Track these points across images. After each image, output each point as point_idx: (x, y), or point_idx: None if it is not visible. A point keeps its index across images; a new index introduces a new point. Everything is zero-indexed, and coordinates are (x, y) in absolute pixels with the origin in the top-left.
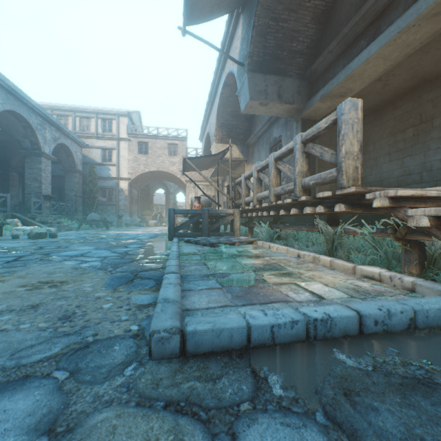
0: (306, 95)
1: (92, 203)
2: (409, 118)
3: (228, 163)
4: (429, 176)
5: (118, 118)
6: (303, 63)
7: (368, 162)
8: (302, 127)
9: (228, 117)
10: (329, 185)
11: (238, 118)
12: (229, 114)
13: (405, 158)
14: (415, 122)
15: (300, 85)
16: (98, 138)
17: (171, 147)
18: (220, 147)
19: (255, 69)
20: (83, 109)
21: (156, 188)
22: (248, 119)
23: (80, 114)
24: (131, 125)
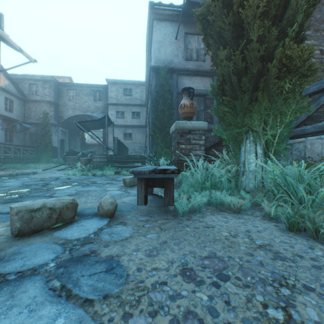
0: None
1: None
2: None
3: None
4: None
5: None
6: None
7: None
8: None
9: None
10: None
11: None
12: None
13: None
14: None
15: None
16: None
17: None
18: None
19: None
20: None
21: None
22: None
23: None
24: None
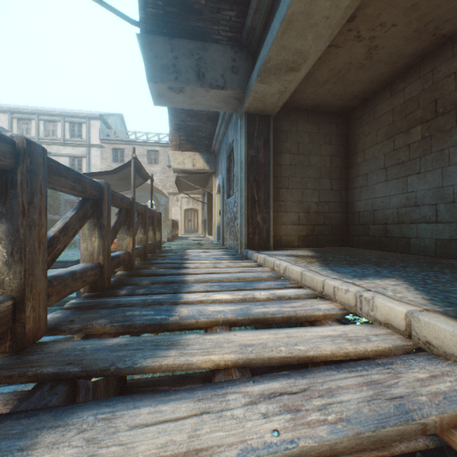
0: (246, 74)
1: (52, 221)
2: (416, 108)
3: (192, 176)
4: (451, 211)
5: (89, 122)
6: (238, 20)
7: (357, 181)
8: (247, 127)
9: (184, 116)
10: (295, 214)
11: (197, 117)
12: (184, 112)
13: (410, 176)
14: (425, 114)
15: (235, 56)
16: (66, 144)
17: (151, 155)
18: (179, 155)
19: (153, 29)
20: (47, 112)
21: (146, 199)
22: (211, 119)
23: (44, 117)
24: (104, 129)
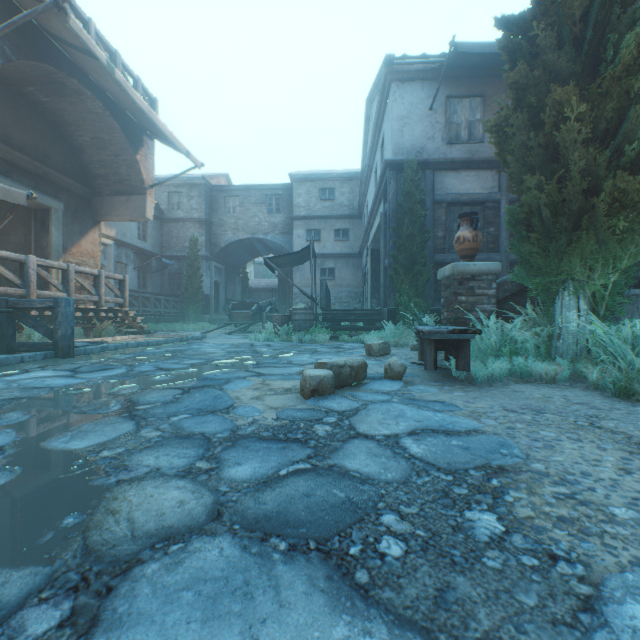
0: None
1: None
2: None
3: None
4: None
5: None
6: None
7: None
8: None
9: None
10: None
11: None
12: None
13: None
14: None
15: None
16: None
17: None
18: None
19: None
20: None
21: None
22: None
23: None
24: None
